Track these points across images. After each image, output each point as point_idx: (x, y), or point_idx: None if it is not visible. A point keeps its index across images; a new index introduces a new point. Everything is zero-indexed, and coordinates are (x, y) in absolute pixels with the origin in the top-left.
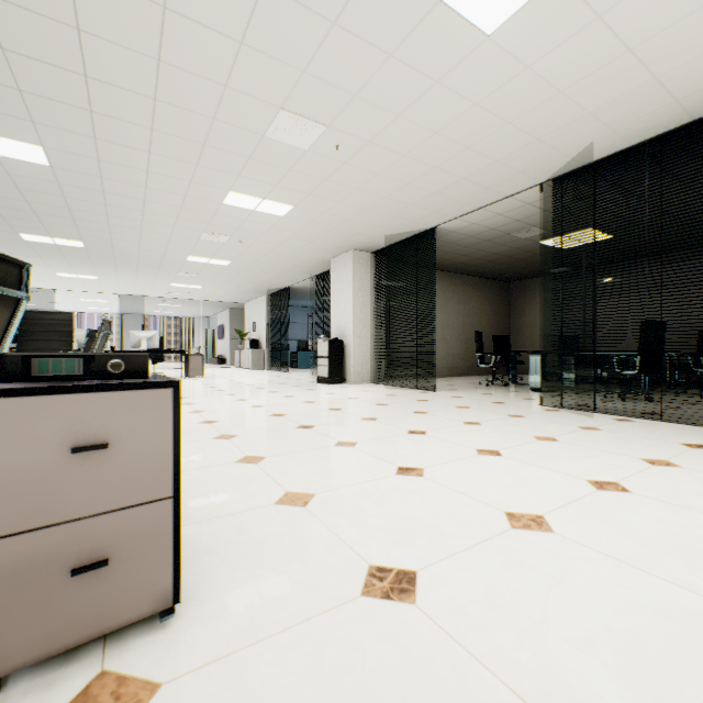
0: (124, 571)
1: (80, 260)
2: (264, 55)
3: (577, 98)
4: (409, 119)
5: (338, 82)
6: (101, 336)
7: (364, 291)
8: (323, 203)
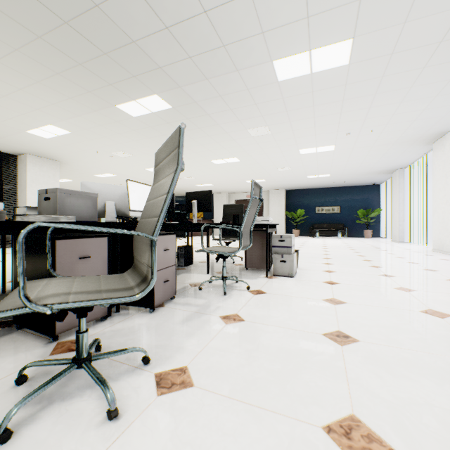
0: None
1: None
2: None
3: (1, 139)
4: None
5: None
6: None
7: None
8: None
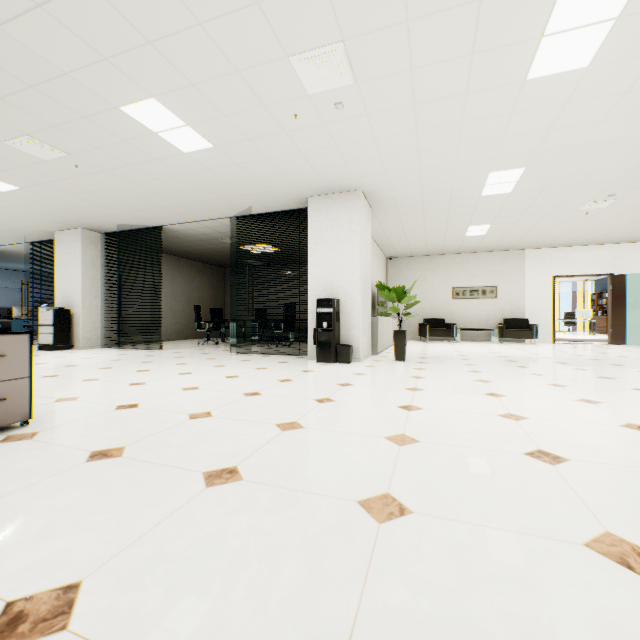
0: (11, 404)
1: None
2: (20, 109)
3: (238, 187)
4: (138, 168)
5: (84, 139)
6: None
7: (94, 266)
8: (55, 192)
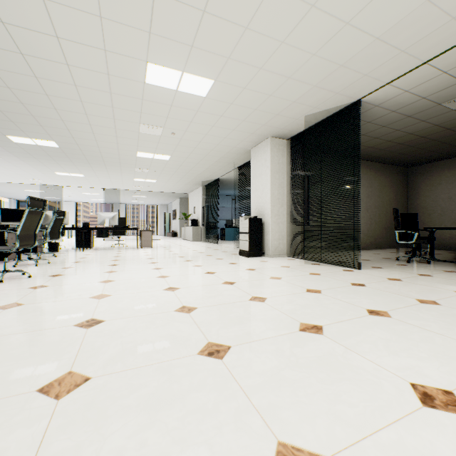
0: None
1: (64, 160)
2: None
3: None
4: None
5: None
6: (26, 213)
7: (280, 174)
8: (244, 73)
